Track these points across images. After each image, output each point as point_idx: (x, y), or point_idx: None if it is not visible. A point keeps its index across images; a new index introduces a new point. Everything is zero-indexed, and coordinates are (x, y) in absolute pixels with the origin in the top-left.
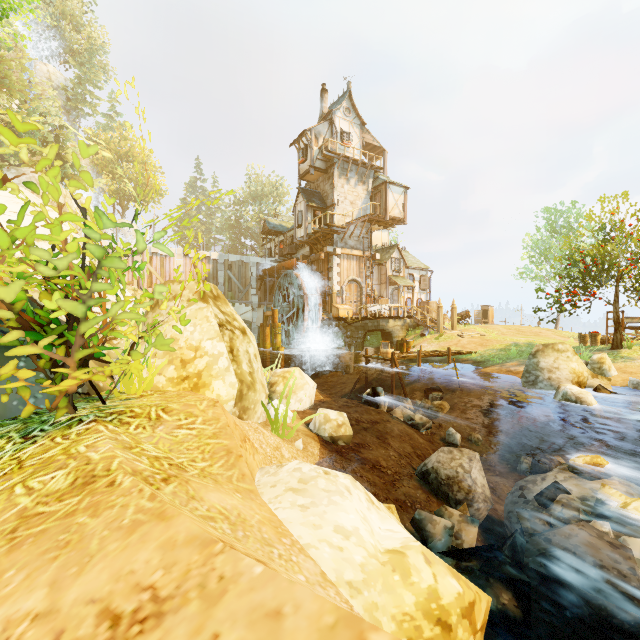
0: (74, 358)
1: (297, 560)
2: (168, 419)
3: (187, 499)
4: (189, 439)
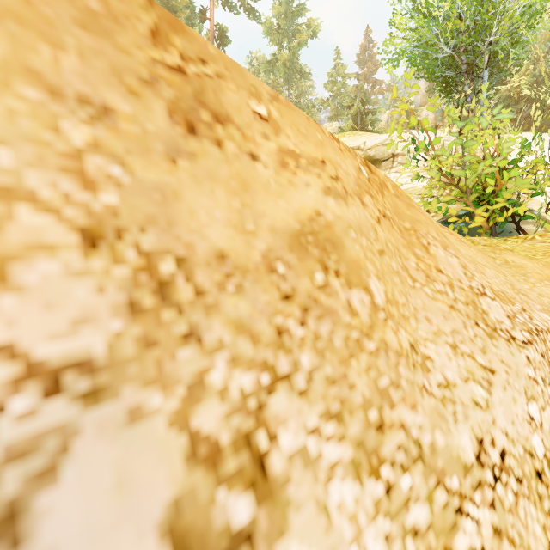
0: (469, 199)
1: (539, 286)
2: (538, 239)
3: (488, 251)
4: (543, 247)
